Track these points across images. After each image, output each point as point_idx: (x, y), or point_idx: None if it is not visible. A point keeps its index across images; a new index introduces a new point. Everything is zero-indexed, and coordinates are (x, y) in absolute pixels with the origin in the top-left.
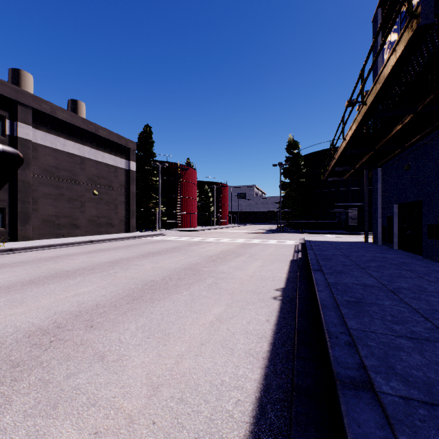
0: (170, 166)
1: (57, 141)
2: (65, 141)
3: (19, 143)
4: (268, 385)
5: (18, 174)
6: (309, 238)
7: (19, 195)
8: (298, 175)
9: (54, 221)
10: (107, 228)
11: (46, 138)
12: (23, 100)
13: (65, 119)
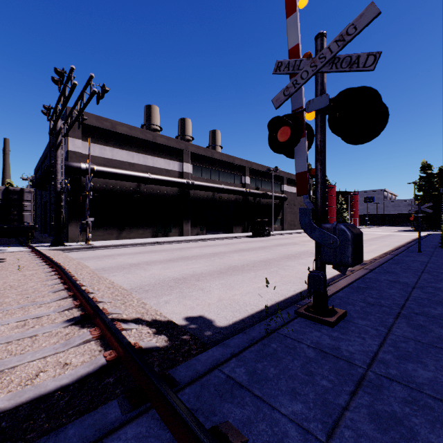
0: None
1: (290, 188)
2: (292, 188)
3: (284, 192)
4: (410, 241)
5: (284, 205)
6: (433, 233)
7: (284, 213)
8: (431, 189)
9: (290, 223)
10: None
11: (288, 188)
12: (285, 176)
13: (293, 178)
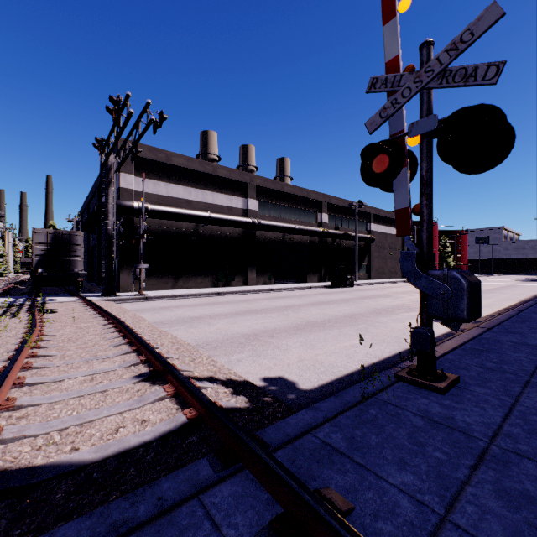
0: (416, 224)
1: (378, 227)
2: (381, 226)
3: (370, 232)
4: None
5: (370, 248)
6: None
7: (370, 257)
8: None
9: (378, 270)
10: (394, 275)
11: (376, 227)
12: (372, 212)
13: (382, 214)
